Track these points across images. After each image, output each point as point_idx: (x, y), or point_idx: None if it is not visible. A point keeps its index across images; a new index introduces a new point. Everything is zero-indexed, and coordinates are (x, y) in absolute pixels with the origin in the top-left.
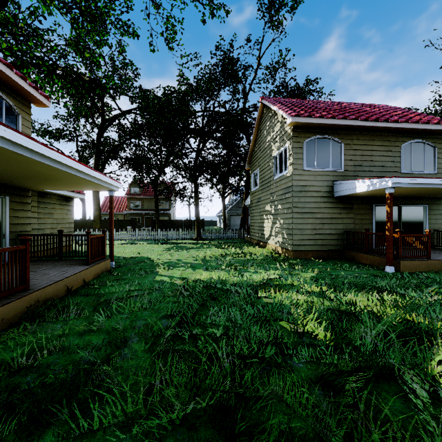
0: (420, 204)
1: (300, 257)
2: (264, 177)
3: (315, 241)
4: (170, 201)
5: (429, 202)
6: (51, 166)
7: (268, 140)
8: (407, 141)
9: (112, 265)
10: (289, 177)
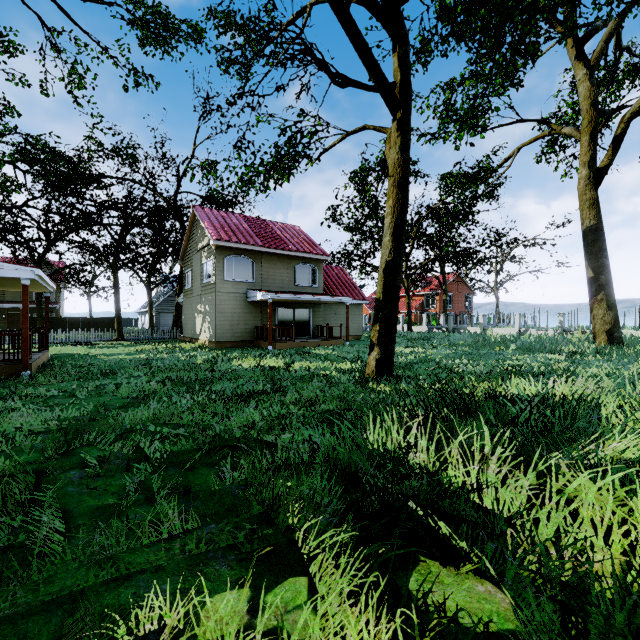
0: (308, 307)
1: (222, 346)
2: (196, 278)
3: (234, 334)
4: (58, 289)
5: (314, 306)
6: (42, 284)
7: (199, 246)
8: (299, 264)
9: (49, 357)
10: (214, 284)
